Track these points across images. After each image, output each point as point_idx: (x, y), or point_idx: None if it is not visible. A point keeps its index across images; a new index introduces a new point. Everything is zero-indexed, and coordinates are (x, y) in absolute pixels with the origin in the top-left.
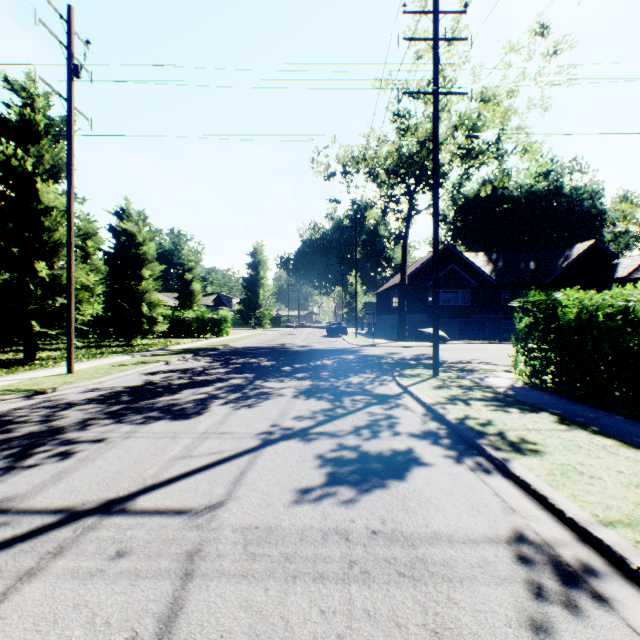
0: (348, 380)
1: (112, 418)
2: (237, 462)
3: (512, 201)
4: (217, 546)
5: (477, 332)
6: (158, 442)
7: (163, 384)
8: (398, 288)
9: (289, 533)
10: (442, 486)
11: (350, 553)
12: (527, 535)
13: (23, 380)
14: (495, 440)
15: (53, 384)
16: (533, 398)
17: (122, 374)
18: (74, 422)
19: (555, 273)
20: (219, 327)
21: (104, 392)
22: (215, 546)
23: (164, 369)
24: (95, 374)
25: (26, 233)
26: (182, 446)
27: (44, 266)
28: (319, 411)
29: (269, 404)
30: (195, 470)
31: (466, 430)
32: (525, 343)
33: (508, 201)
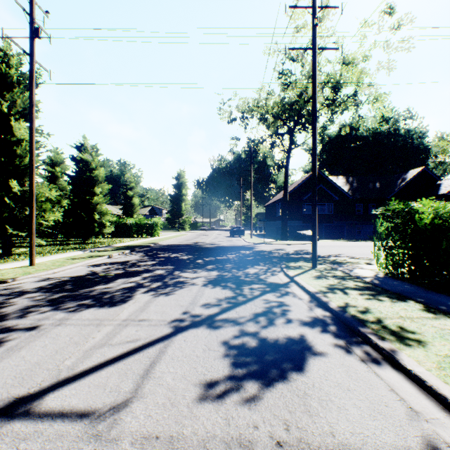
0: (246, 271)
1: (51, 305)
2: (149, 352)
3: (363, 139)
4: None
5: (338, 233)
6: (83, 330)
7: (102, 274)
8: (281, 202)
9: (190, 446)
10: (339, 380)
11: None
12: (440, 448)
13: None
14: (377, 329)
15: (15, 275)
16: (396, 287)
17: (72, 266)
18: (18, 309)
19: (395, 191)
20: (152, 230)
21: (53, 281)
22: None
23: (106, 262)
24: (51, 266)
25: (2, 159)
26: (103, 334)
27: (16, 184)
28: (223, 299)
29: (183, 292)
30: (109, 361)
31: (349, 318)
32: (386, 242)
33: (360, 139)
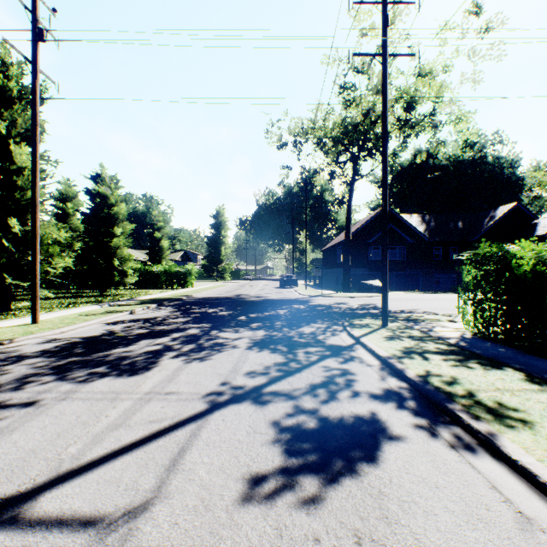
0: (300, 330)
1: (56, 374)
2: (177, 435)
3: (442, 169)
4: None
5: (412, 284)
6: (94, 406)
7: (121, 334)
8: (342, 245)
9: None
10: (423, 474)
11: None
12: None
13: None
14: (469, 405)
15: (13, 335)
16: (488, 350)
17: (85, 324)
18: (14, 379)
19: (481, 232)
20: (184, 279)
21: (60, 343)
22: None
23: (127, 319)
24: (59, 324)
25: None
26: (119, 411)
27: (16, 222)
28: (272, 365)
29: (222, 357)
30: (125, 447)
31: (433, 391)
32: (474, 295)
33: (438, 169)
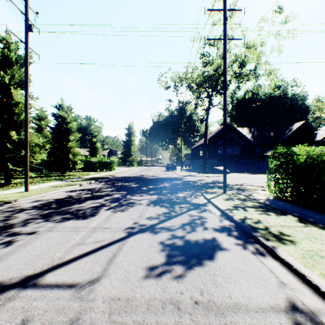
0: (177, 195)
1: (43, 218)
2: (111, 248)
3: (261, 101)
4: (91, 315)
5: (243, 168)
6: (66, 234)
7: (76, 197)
8: (203, 146)
9: (140, 303)
10: (236, 265)
11: (181, 321)
12: (297, 305)
13: (0, 195)
14: (264, 233)
15: (15, 197)
16: (281, 206)
17: (55, 191)
18: (21, 221)
19: (284, 138)
20: (110, 166)
21: (43, 202)
22: (89, 315)
23: (78, 189)
24: (40, 192)
25: (5, 116)
26: (80, 237)
27: (15, 133)
28: (161, 214)
29: (133, 209)
30: (85, 254)
31: (246, 226)
32: (274, 175)
33: (259, 101)
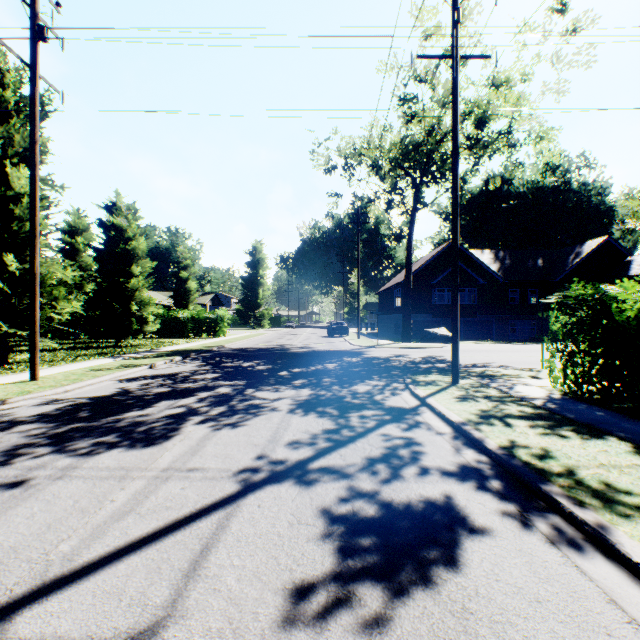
0: (354, 388)
1: (53, 444)
2: (200, 527)
3: (518, 197)
4: None
5: (484, 332)
6: (98, 486)
7: (137, 394)
8: (402, 286)
9: None
10: (519, 582)
11: None
12: None
13: None
14: (569, 486)
15: (6, 394)
16: (584, 414)
17: (94, 381)
18: (1, 451)
19: (566, 271)
20: (215, 327)
21: (62, 405)
22: None
23: (145, 374)
24: (62, 381)
25: None
26: (129, 494)
27: (13, 259)
28: (320, 433)
29: (258, 422)
30: (133, 544)
31: (521, 467)
32: (564, 346)
33: (514, 197)
